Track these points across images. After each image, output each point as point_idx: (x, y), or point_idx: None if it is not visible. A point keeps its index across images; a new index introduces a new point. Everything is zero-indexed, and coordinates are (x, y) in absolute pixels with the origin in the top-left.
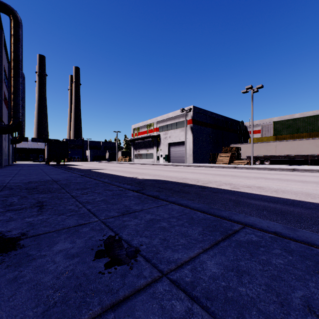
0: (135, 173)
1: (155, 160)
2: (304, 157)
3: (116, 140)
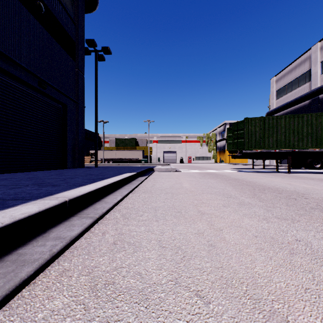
0: None
1: None
2: (127, 159)
3: None
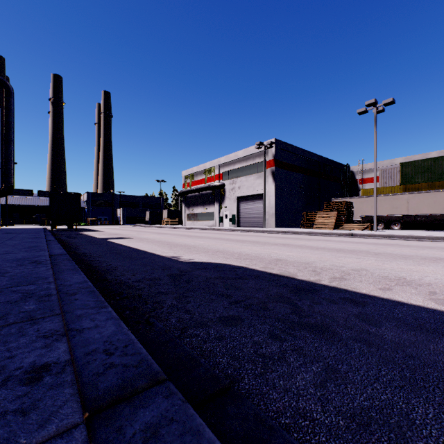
0: (180, 246)
1: (217, 223)
2: None
3: (160, 194)
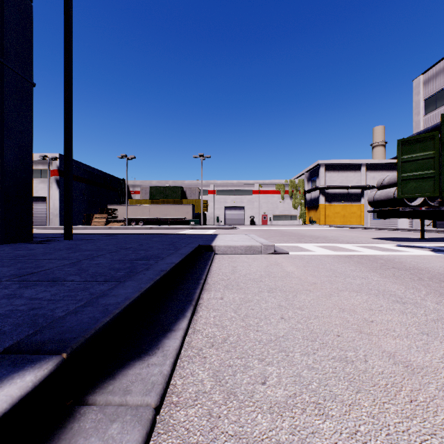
0: None
1: None
2: (167, 219)
3: None
